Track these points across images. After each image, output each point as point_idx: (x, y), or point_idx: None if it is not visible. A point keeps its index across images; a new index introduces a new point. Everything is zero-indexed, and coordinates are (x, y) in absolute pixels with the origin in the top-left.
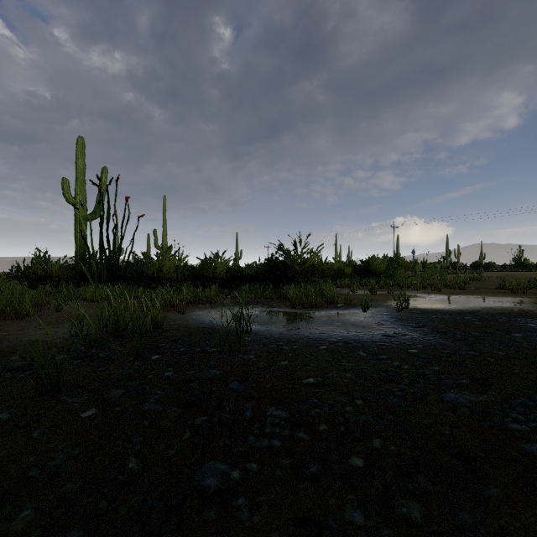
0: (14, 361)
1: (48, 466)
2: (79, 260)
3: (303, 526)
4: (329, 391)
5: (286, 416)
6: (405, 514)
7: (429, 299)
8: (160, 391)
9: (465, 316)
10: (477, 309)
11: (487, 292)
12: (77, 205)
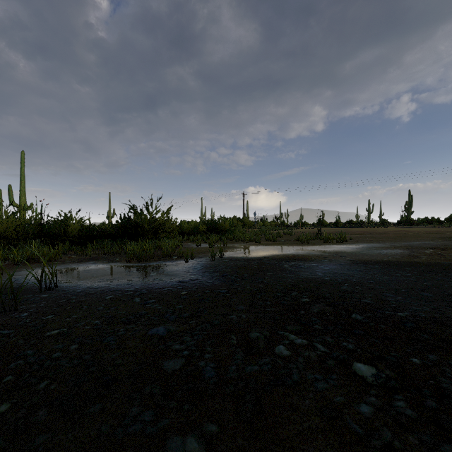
0: None
1: None
2: None
3: None
4: (57, 340)
5: None
6: None
7: (247, 250)
8: None
9: (253, 262)
10: (269, 256)
11: (288, 243)
12: None
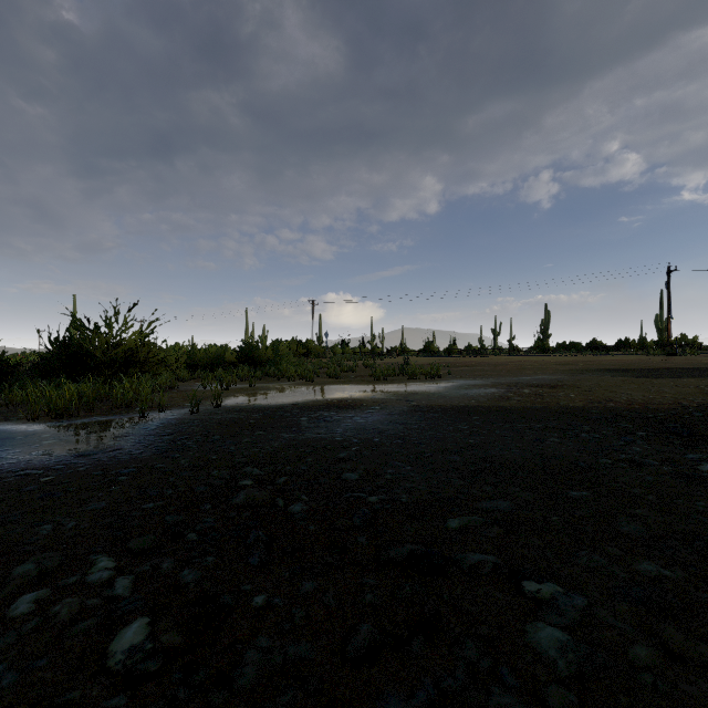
0: None
1: None
2: None
3: None
4: None
5: None
6: None
7: (280, 393)
8: None
9: (257, 414)
10: (304, 402)
11: (357, 380)
12: None
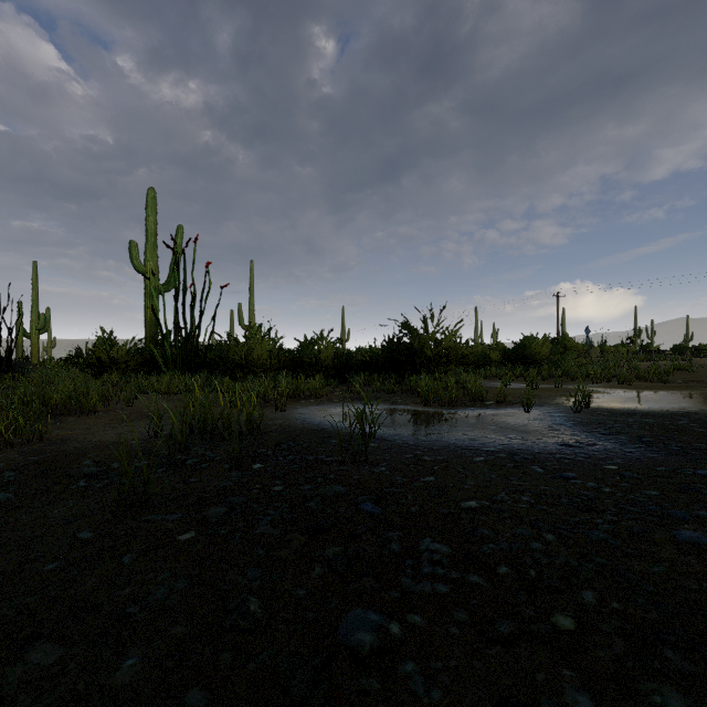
0: (87, 466)
1: (148, 602)
2: (149, 343)
3: None
4: (502, 519)
5: (448, 552)
6: (660, 705)
7: (616, 396)
8: (272, 511)
9: (678, 420)
10: (693, 410)
11: (703, 386)
12: (147, 275)
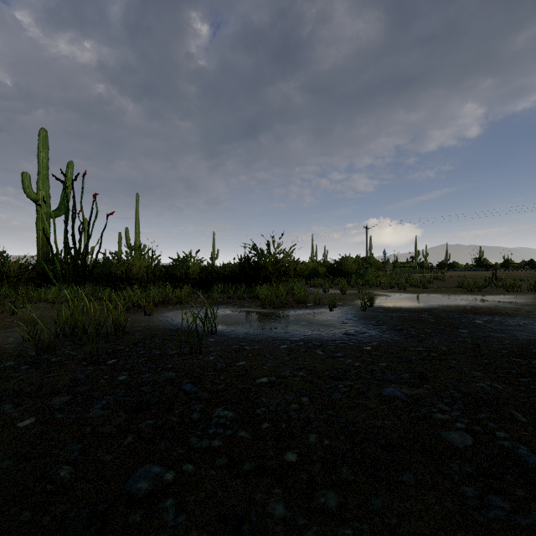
0: None
1: None
2: (41, 259)
3: (225, 522)
4: (279, 390)
5: (232, 416)
6: (322, 504)
7: (394, 298)
8: (109, 396)
9: (422, 314)
10: (435, 307)
11: (448, 290)
12: (39, 202)
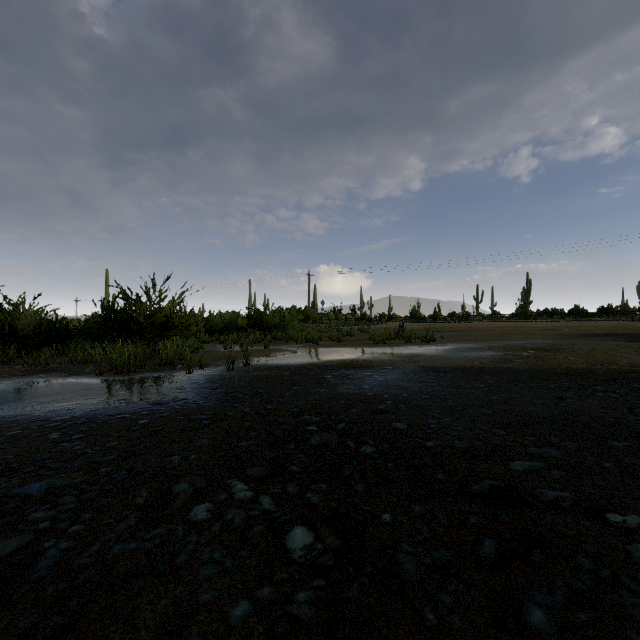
0: None
1: None
2: None
3: None
4: None
5: None
6: None
7: (293, 354)
8: None
9: (286, 371)
10: (319, 362)
11: (358, 343)
12: None
